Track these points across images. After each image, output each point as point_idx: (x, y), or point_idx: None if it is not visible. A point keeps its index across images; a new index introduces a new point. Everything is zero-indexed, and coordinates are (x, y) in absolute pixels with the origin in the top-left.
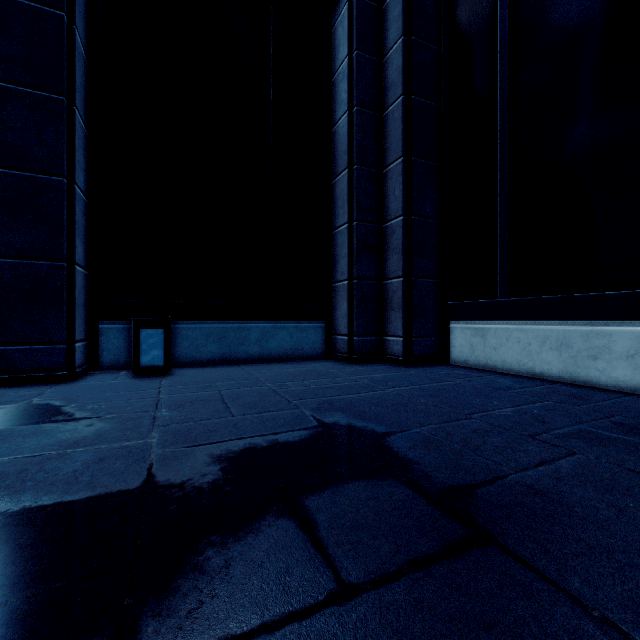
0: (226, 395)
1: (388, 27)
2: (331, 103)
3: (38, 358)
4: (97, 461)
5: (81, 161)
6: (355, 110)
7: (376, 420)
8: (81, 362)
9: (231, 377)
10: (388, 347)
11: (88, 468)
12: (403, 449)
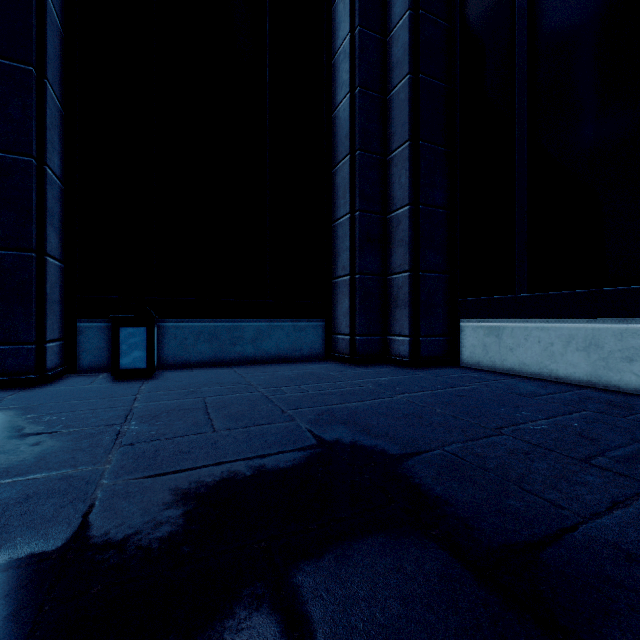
0: (211, 403)
1: (393, 2)
2: (331, 86)
3: (2, 360)
4: (21, 500)
5: (55, 141)
6: (357, 91)
7: (387, 437)
8: (55, 364)
9: (220, 381)
10: (393, 347)
11: (4, 512)
12: (426, 480)
